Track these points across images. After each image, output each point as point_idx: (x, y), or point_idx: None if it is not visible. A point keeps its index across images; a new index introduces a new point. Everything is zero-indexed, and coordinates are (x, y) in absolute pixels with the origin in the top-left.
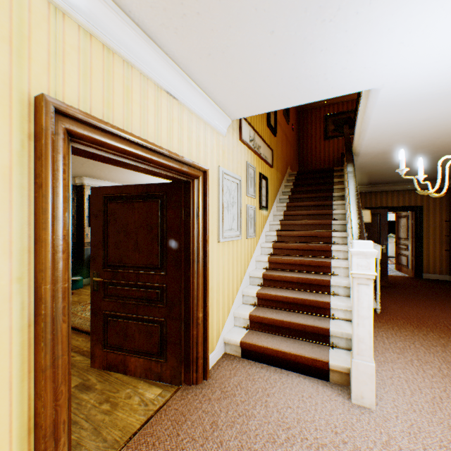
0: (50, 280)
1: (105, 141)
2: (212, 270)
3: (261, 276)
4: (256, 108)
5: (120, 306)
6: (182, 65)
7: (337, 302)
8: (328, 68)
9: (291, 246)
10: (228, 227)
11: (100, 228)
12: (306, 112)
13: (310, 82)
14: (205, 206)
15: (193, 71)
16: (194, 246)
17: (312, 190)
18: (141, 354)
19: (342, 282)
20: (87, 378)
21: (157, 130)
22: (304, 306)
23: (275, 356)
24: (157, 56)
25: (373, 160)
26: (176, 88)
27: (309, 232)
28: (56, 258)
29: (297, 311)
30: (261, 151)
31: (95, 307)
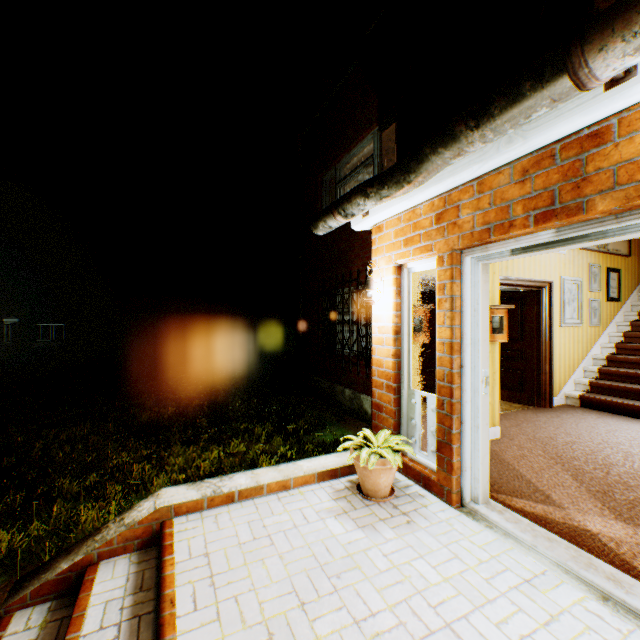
0: None
1: (506, 283)
2: (554, 344)
3: (603, 358)
4: None
5: None
6: None
7: None
8: None
9: None
10: (568, 316)
11: None
12: None
13: None
14: (549, 303)
15: None
16: (542, 327)
17: None
18: (505, 388)
19: None
20: None
21: (523, 269)
22: None
23: (609, 406)
24: None
25: None
26: None
27: None
28: None
29: (638, 384)
30: (608, 248)
31: None
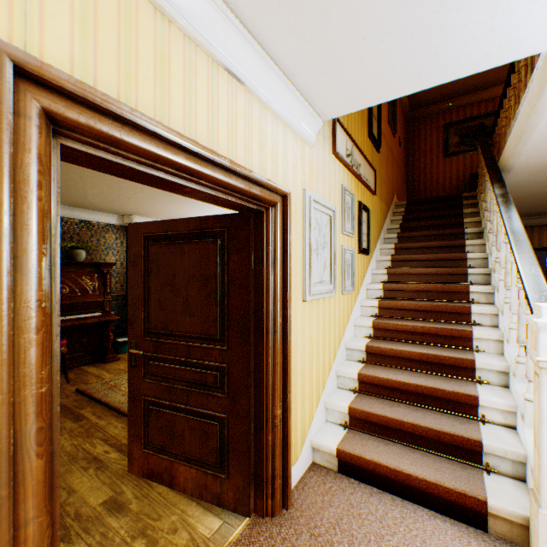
0: (3, 385)
1: (120, 136)
2: (295, 343)
3: (363, 348)
4: (363, 97)
5: (165, 391)
6: (250, 24)
7: (491, 397)
8: (500, 4)
9: (406, 305)
10: (317, 278)
11: (139, 280)
12: (417, 121)
13: (461, 37)
14: (285, 247)
15: (267, 34)
16: (269, 309)
17: (431, 226)
18: (192, 462)
19: (495, 364)
20: (121, 489)
21: (211, 128)
22: (433, 399)
23: (393, 479)
24: (210, 6)
25: (531, 178)
26: (241, 64)
27: (433, 286)
28: (20, 342)
29: (422, 406)
30: (360, 172)
31: (133, 389)
